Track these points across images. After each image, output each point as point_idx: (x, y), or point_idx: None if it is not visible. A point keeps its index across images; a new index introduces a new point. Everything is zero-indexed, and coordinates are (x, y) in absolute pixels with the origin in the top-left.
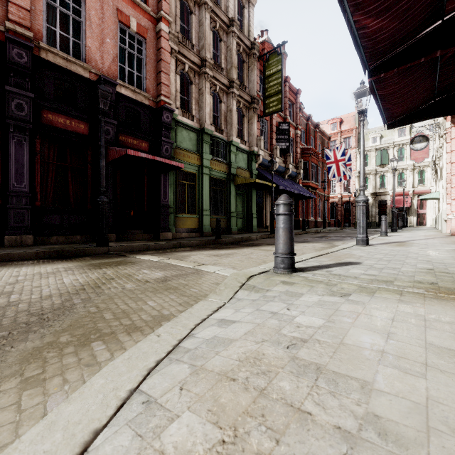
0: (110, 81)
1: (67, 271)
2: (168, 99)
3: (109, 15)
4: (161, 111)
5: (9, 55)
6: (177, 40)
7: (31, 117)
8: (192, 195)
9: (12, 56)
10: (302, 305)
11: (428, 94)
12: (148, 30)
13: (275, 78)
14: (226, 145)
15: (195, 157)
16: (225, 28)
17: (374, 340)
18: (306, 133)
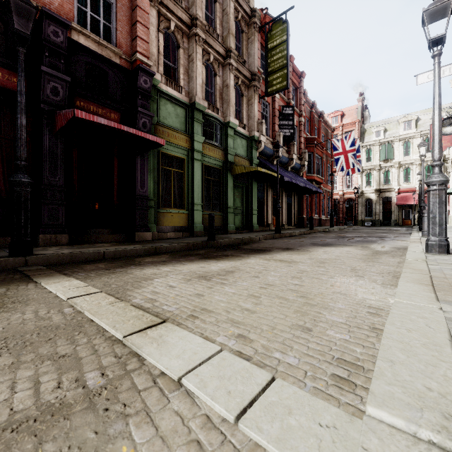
0: (58, 18)
1: None
2: (146, 59)
3: None
4: (136, 74)
5: None
6: None
7: None
8: (180, 186)
9: None
10: None
11: None
12: None
13: (279, 50)
14: (222, 127)
15: (183, 138)
16: None
17: None
18: (309, 122)
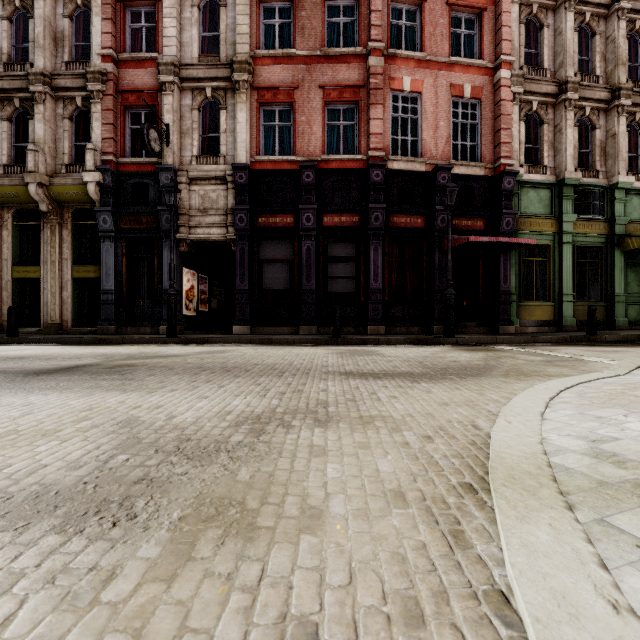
0: (446, 167)
1: (454, 351)
2: (509, 159)
3: (442, 97)
4: (500, 179)
5: (370, 178)
6: (521, 79)
7: (383, 224)
8: (542, 275)
9: (372, 178)
10: None
11: None
12: (484, 87)
13: None
14: (604, 192)
15: (547, 223)
16: (601, 13)
17: None
18: None
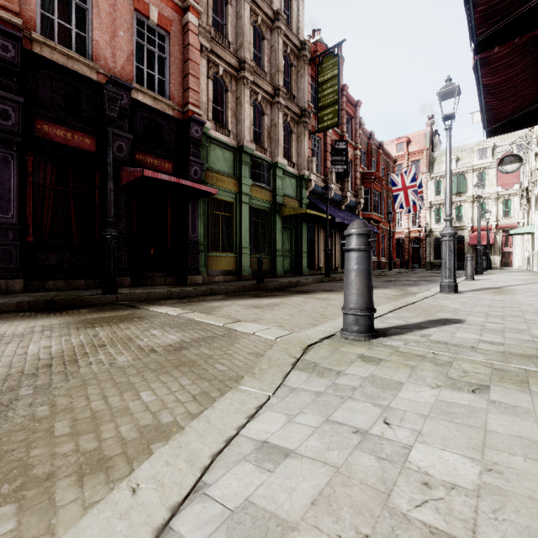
0: (123, 84)
1: (44, 331)
2: (197, 108)
3: (122, 2)
4: (188, 124)
5: None
6: (209, 35)
7: (20, 128)
8: (228, 229)
9: None
10: (410, 412)
11: None
12: (173, 22)
13: (330, 85)
14: (270, 167)
15: (231, 182)
16: (268, 23)
17: None
18: (367, 154)
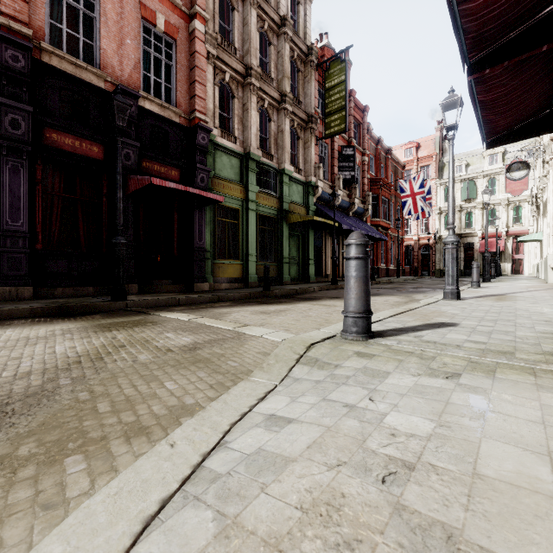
0: (131, 92)
1: (65, 334)
2: (204, 115)
3: (129, 10)
4: (195, 131)
5: (1, 58)
6: (215, 42)
7: (30, 137)
8: (234, 237)
9: (5, 59)
10: (391, 392)
11: (543, 101)
12: (180, 29)
13: (337, 91)
14: (276, 174)
15: (238, 189)
16: (275, 29)
17: (531, 470)
18: (375, 160)
